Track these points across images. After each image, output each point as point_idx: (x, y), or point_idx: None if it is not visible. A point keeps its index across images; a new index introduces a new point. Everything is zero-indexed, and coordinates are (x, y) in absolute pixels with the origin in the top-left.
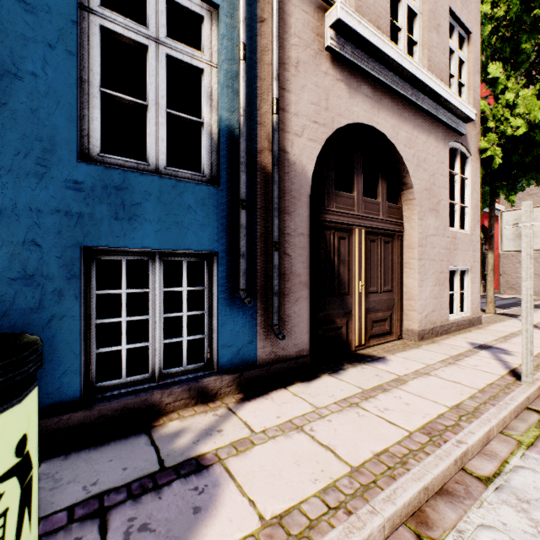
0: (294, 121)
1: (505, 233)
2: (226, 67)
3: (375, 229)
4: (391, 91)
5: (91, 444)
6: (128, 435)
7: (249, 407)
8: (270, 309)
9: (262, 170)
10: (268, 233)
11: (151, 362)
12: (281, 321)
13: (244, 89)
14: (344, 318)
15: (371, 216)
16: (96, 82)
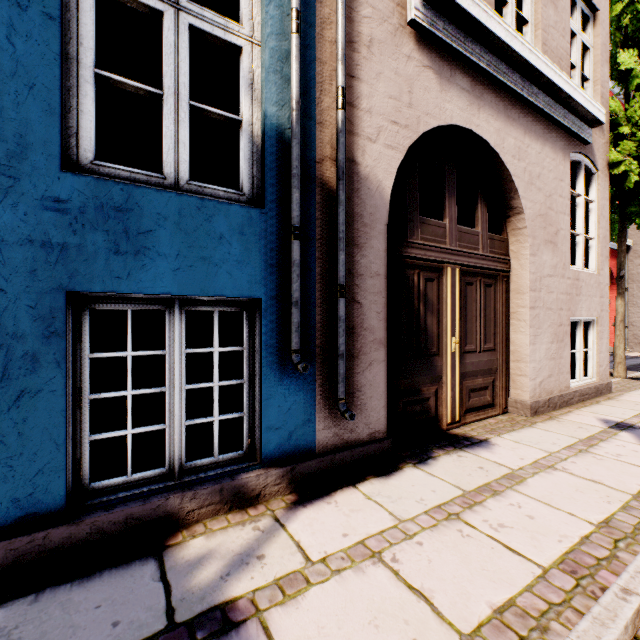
0: (367, 120)
1: None
2: (273, 43)
3: (473, 268)
4: (495, 83)
5: (76, 575)
6: (130, 561)
7: (304, 516)
8: (333, 376)
9: (323, 187)
10: (331, 272)
11: (168, 452)
12: (348, 393)
13: (297, 73)
14: (432, 386)
15: (468, 250)
16: (89, 60)
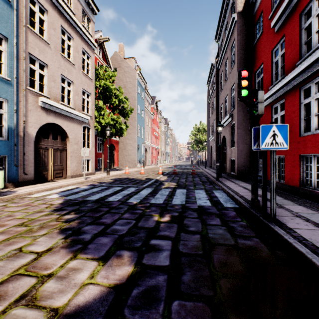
0: (30, 124)
1: (82, 152)
2: (10, 113)
3: (57, 148)
4: (61, 113)
5: None
6: None
7: (18, 188)
8: (23, 168)
9: (20, 136)
10: (22, 151)
11: None
12: (26, 172)
13: (16, 120)
14: (46, 172)
15: (55, 145)
16: None
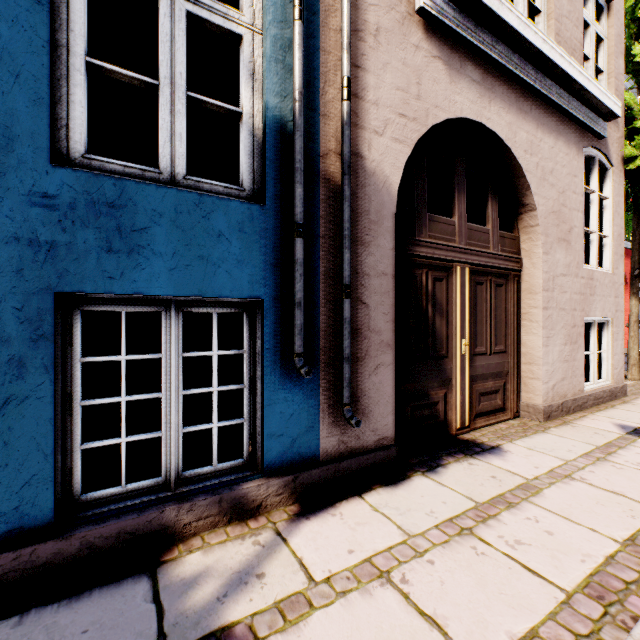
0: (373, 112)
1: None
2: (275, 31)
3: (484, 268)
4: (506, 75)
5: (64, 594)
6: (122, 579)
7: (307, 529)
8: (338, 380)
9: (327, 182)
10: (336, 272)
11: (164, 460)
12: (354, 398)
13: (300, 62)
14: (441, 390)
15: (478, 249)
16: (80, 48)
